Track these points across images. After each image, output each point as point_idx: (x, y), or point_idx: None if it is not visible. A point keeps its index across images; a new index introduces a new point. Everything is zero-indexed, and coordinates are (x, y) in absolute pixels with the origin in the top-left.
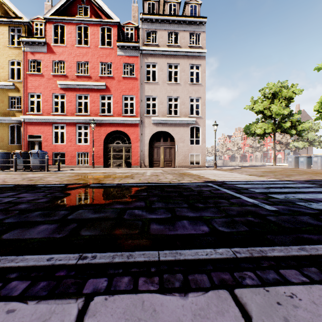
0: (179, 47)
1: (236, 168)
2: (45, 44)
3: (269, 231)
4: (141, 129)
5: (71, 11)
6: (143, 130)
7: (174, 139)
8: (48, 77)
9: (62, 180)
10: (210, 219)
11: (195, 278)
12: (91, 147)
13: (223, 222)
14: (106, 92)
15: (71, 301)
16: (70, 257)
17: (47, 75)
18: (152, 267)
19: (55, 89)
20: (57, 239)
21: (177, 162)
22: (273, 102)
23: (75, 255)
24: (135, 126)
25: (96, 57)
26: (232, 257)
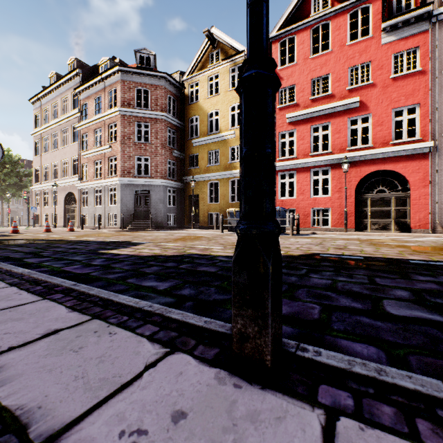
0: None
1: None
2: None
3: None
4: (435, 161)
5: (302, 12)
6: (439, 162)
7: None
8: None
9: (405, 253)
10: None
11: None
12: (333, 200)
13: None
14: (360, 111)
15: None
16: None
17: None
18: None
19: (282, 126)
20: None
21: None
22: None
23: None
24: (420, 157)
25: (342, 62)
26: None
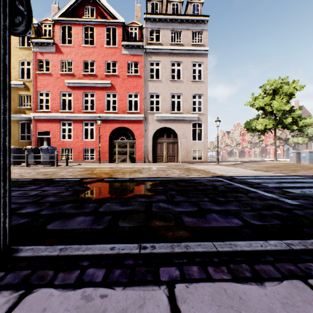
0: (182, 45)
1: (238, 164)
2: (53, 45)
3: (303, 225)
4: (145, 125)
5: (78, 12)
6: (147, 126)
7: (177, 135)
8: (56, 76)
9: (75, 175)
10: (237, 212)
11: (263, 269)
12: (97, 143)
13: (252, 215)
14: (112, 90)
15: (155, 288)
16: (130, 247)
17: (55, 74)
18: (213, 258)
19: (63, 87)
20: (99, 230)
21: (180, 158)
22: (274, 98)
23: (134, 245)
24: (139, 122)
25: (102, 56)
26: (288, 249)
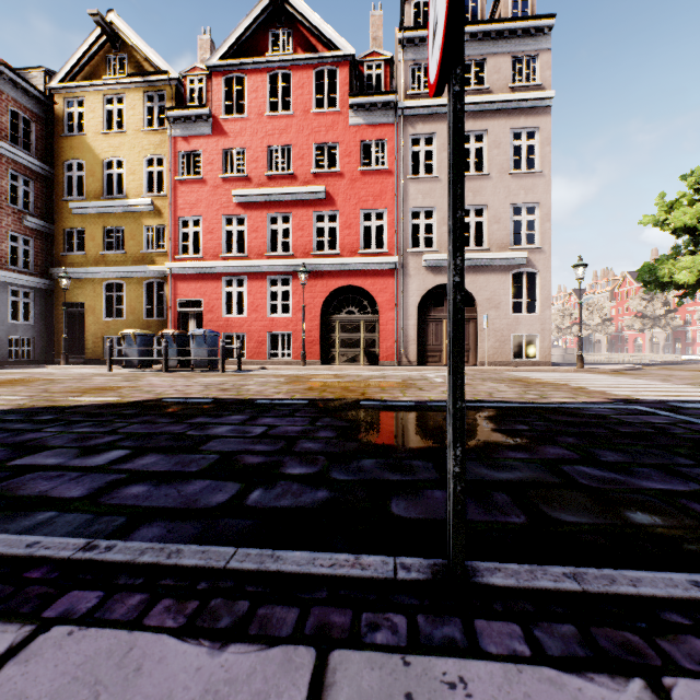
0: (488, 91)
1: (633, 369)
2: (208, 118)
3: None
4: (401, 280)
5: (257, 45)
6: (405, 282)
7: (476, 302)
8: (214, 184)
9: (285, 392)
10: None
11: None
12: (296, 322)
13: None
14: (327, 205)
15: None
16: None
17: (211, 180)
18: None
19: (227, 206)
20: (527, 528)
21: (486, 354)
22: None
23: None
24: (387, 274)
25: (307, 134)
26: None
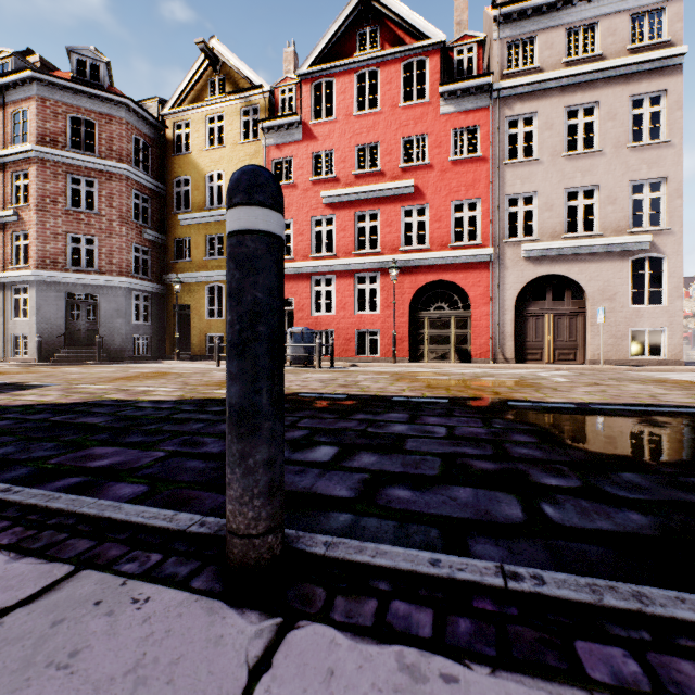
0: (600, 58)
1: None
2: (298, 125)
3: None
4: (496, 273)
5: (344, 47)
6: (501, 275)
7: (584, 293)
8: (304, 187)
9: (409, 389)
10: None
11: None
12: (383, 319)
13: None
14: (416, 199)
15: None
16: None
17: (302, 184)
18: None
19: (316, 208)
20: None
21: (602, 351)
22: None
23: None
24: (481, 267)
25: (394, 129)
26: None
